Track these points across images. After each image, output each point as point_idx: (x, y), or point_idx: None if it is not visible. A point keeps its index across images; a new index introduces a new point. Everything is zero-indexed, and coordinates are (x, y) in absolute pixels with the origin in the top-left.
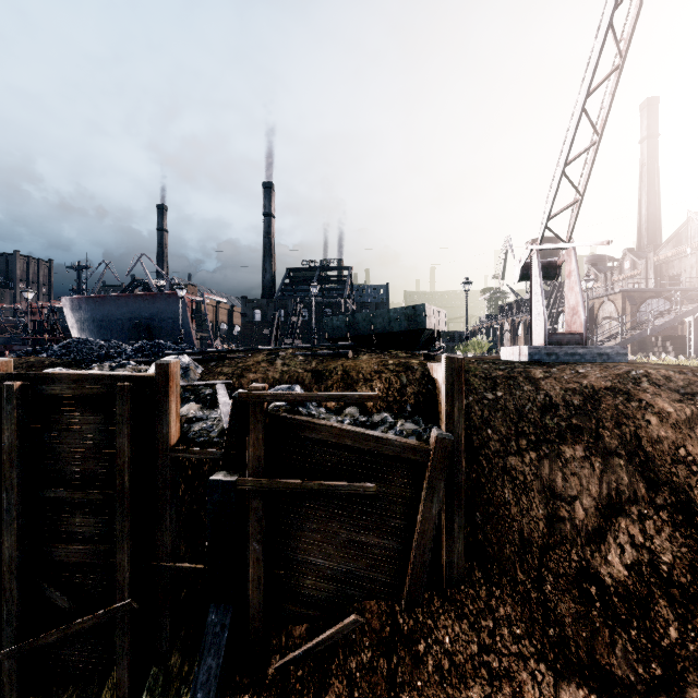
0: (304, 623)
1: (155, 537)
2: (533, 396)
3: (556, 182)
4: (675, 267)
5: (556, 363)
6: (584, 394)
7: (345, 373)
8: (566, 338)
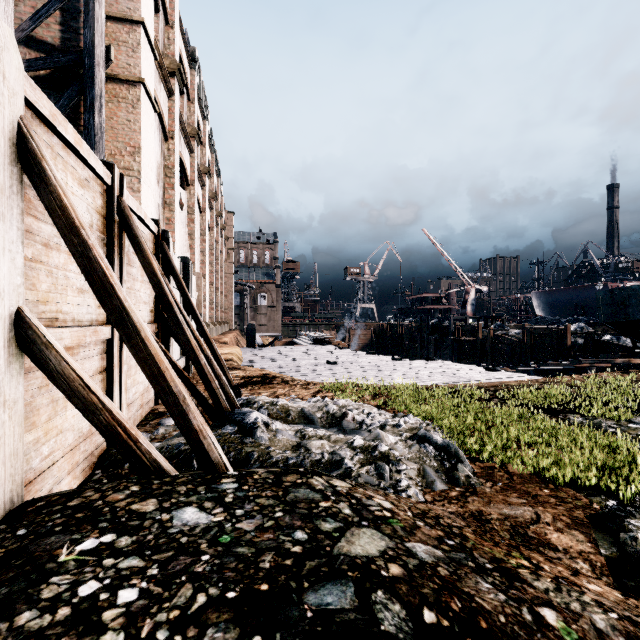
0: None
1: None
2: None
3: None
4: None
5: None
6: None
7: None
8: None
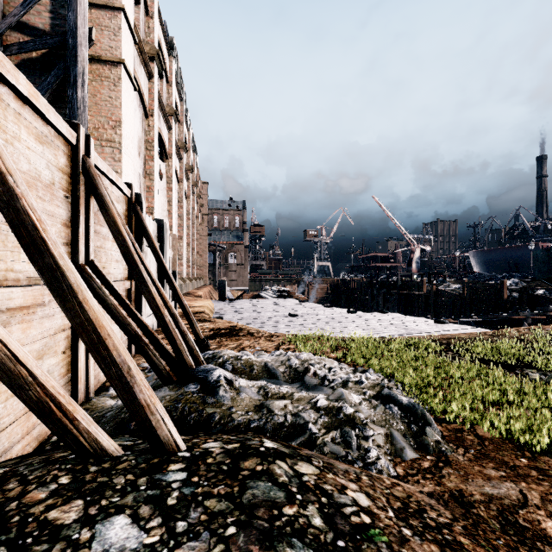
0: None
1: None
2: None
3: None
4: None
5: None
6: None
7: None
8: None
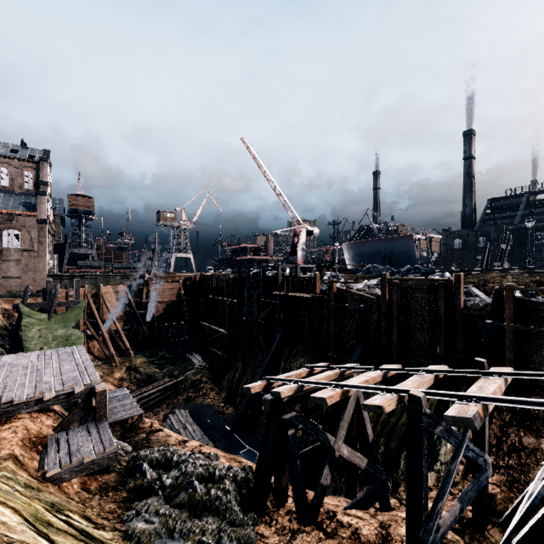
0: (537, 396)
1: (453, 344)
2: None
3: None
4: None
5: None
6: None
7: None
8: None
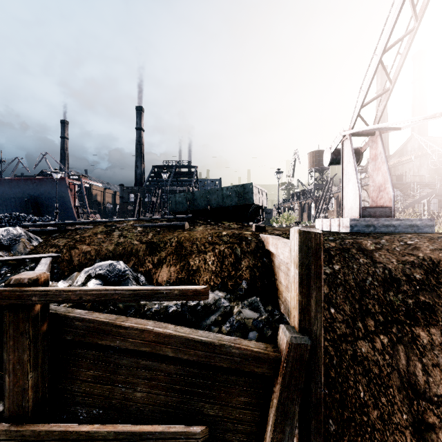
0: None
1: None
2: (372, 270)
3: (373, 70)
4: (399, 170)
5: (377, 234)
6: (424, 267)
7: (179, 245)
8: (378, 211)
